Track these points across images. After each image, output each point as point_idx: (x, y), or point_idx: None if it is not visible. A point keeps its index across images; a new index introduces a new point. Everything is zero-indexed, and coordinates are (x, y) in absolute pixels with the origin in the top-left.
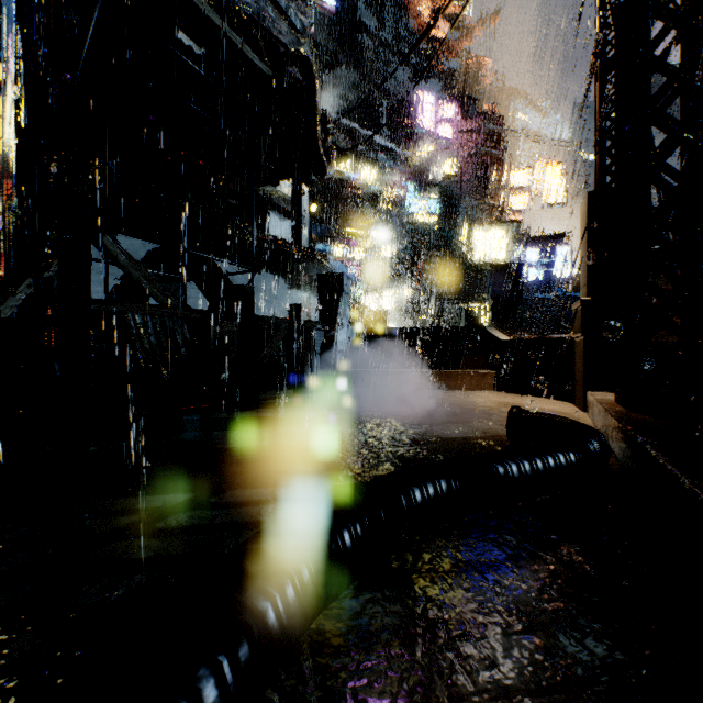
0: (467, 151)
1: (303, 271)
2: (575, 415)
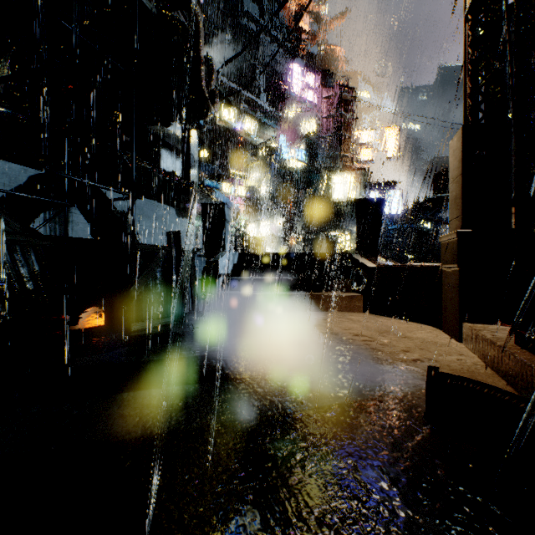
0: (326, 113)
1: (192, 203)
2: (455, 348)
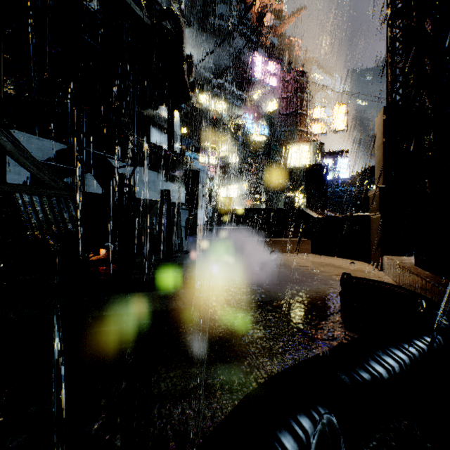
0: (285, 94)
1: (176, 170)
2: (376, 274)
